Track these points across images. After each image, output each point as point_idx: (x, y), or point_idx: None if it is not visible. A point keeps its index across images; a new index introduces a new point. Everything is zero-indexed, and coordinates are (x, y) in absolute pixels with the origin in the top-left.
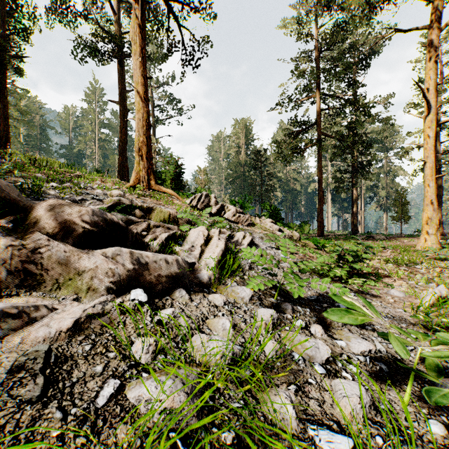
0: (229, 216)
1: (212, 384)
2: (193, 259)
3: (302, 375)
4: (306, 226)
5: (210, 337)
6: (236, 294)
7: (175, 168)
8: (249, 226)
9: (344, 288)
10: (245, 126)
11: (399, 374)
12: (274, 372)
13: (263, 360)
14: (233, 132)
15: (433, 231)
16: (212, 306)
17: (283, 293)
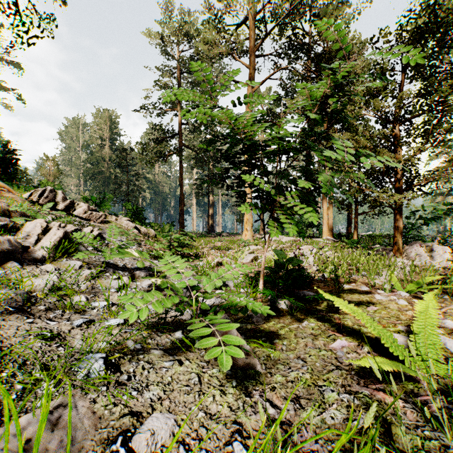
0: (79, 213)
1: (36, 296)
2: (29, 245)
3: (101, 293)
4: (167, 226)
5: (37, 278)
6: (68, 265)
7: (5, 153)
8: (102, 224)
9: (147, 254)
10: (110, 118)
11: (162, 290)
12: (83, 293)
13: (77, 290)
14: (95, 121)
15: (250, 229)
16: (44, 272)
17: (113, 266)
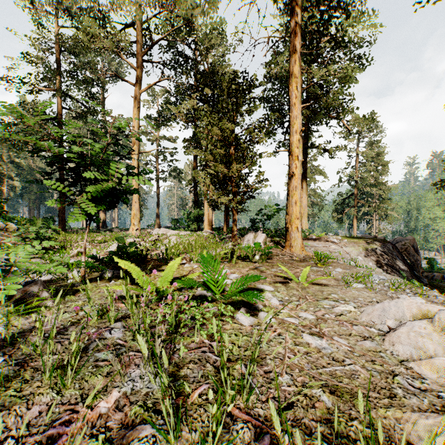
0: None
1: None
2: None
3: None
4: (39, 220)
5: None
6: None
7: None
8: None
9: None
10: None
11: None
12: None
13: None
14: None
15: (137, 223)
16: None
17: None
